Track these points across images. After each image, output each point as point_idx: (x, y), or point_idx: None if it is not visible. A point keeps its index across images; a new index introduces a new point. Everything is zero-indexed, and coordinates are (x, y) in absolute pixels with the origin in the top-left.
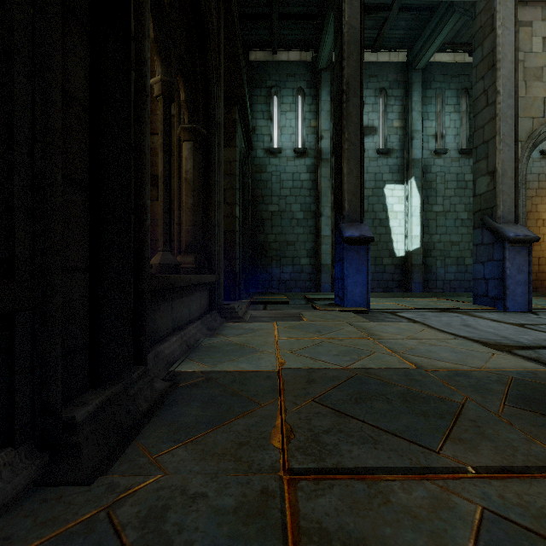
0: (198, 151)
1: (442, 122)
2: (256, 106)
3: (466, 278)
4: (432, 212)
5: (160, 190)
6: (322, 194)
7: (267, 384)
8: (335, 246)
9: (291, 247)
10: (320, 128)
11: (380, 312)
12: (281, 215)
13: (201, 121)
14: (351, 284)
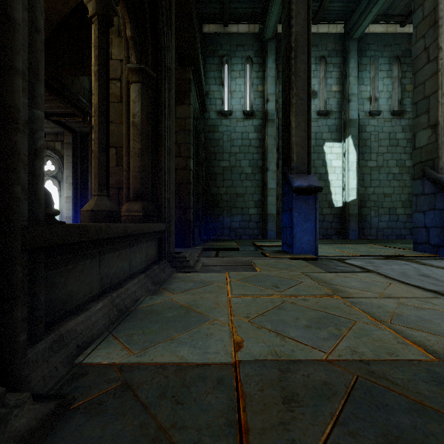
0: (146, 94)
1: (376, 86)
2: (209, 73)
3: (397, 226)
4: (367, 167)
5: (95, 125)
6: (268, 151)
7: (217, 403)
8: (283, 197)
9: (240, 199)
10: (266, 92)
11: (328, 259)
12: (232, 170)
13: (150, 64)
14: (300, 232)
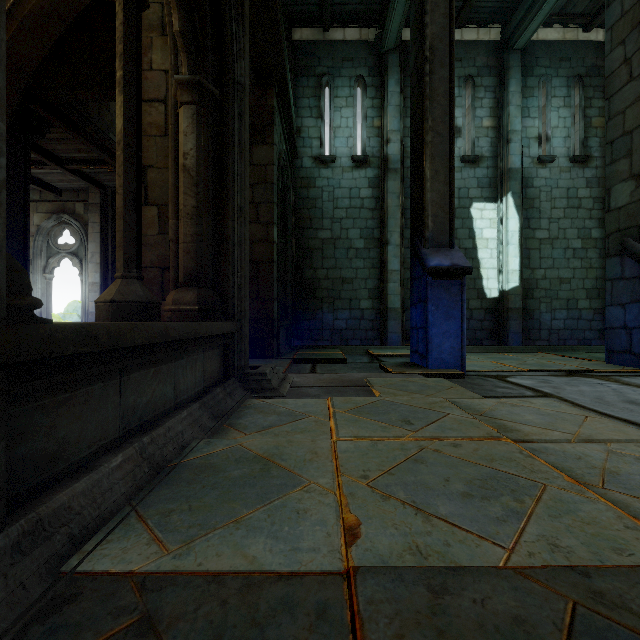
0: (204, 121)
1: (547, 120)
2: (302, 100)
3: (579, 326)
4: (535, 240)
5: (119, 165)
6: (388, 215)
7: None
8: (412, 282)
9: (348, 286)
10: (386, 128)
11: (481, 377)
12: (335, 243)
13: (211, 76)
14: (438, 335)
